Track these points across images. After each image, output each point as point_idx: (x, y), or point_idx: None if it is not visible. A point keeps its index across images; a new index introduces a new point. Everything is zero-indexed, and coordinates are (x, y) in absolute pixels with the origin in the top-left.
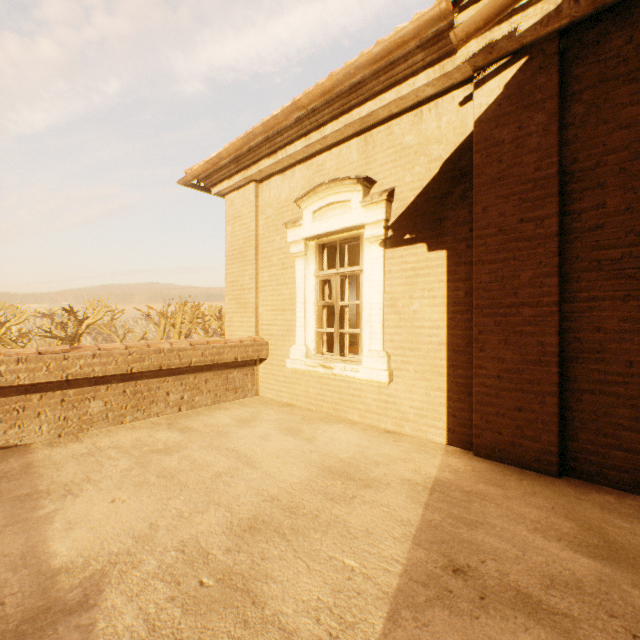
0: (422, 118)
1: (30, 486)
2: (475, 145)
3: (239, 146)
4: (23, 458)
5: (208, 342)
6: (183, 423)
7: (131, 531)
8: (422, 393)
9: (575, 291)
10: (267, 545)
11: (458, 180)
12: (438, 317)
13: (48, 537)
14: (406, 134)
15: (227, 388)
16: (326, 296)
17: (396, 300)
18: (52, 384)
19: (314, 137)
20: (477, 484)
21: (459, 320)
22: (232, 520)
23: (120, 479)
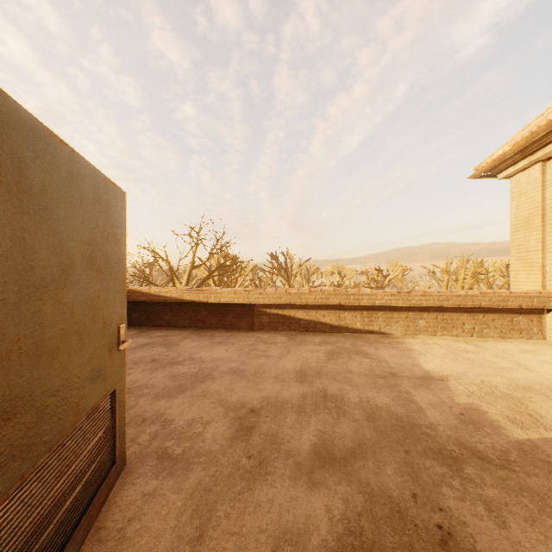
0: None
1: (403, 348)
2: None
3: (522, 144)
4: (394, 339)
5: (494, 292)
6: (474, 343)
7: (454, 370)
8: None
9: None
10: (533, 395)
11: None
12: None
13: (419, 362)
14: None
15: (511, 328)
16: None
17: None
18: (402, 308)
19: None
20: None
21: None
22: (511, 383)
23: (442, 355)
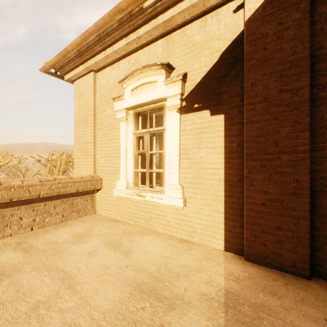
0: (206, 23)
1: None
2: (246, 38)
3: (79, 42)
4: None
5: (55, 179)
6: (29, 242)
7: None
8: (206, 214)
9: (321, 142)
10: None
11: (232, 65)
12: (218, 161)
13: None
14: (195, 35)
15: (72, 210)
16: (140, 147)
17: (188, 149)
18: None
19: (132, 37)
20: (258, 294)
21: (233, 163)
22: None
23: None
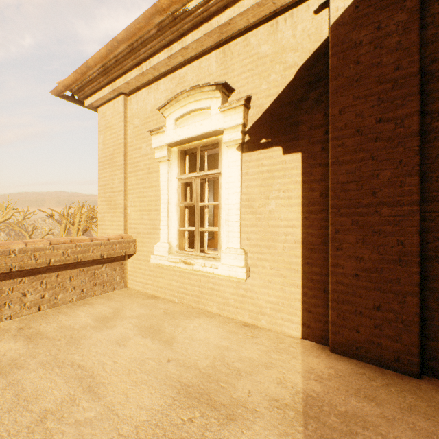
0: (278, 28)
1: None
2: (332, 48)
3: (104, 54)
4: None
5: (72, 241)
6: (35, 327)
7: None
8: (278, 289)
9: (434, 190)
10: None
11: (313, 85)
12: (293, 216)
13: None
14: (262, 44)
15: (94, 283)
16: (188, 198)
17: (253, 201)
18: None
19: (176, 47)
20: (349, 399)
21: (314, 219)
22: None
23: None
